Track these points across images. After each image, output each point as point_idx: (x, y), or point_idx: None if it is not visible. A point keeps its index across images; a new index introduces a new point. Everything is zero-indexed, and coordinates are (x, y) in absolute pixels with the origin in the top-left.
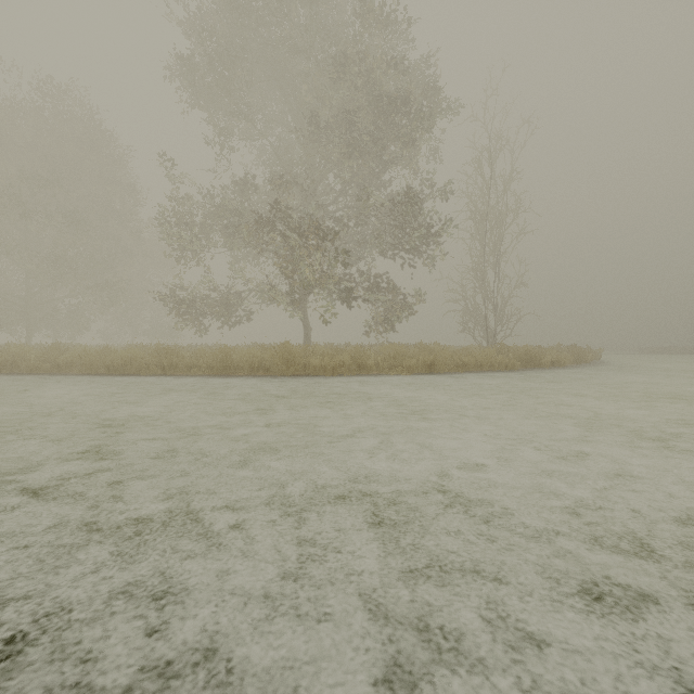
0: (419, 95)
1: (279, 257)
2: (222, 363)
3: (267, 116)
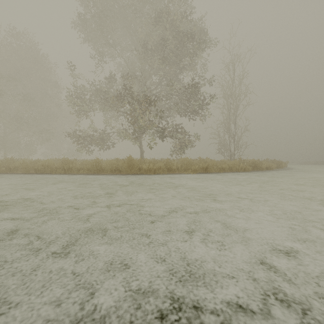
0: (198, 33)
1: (127, 114)
2: (96, 167)
3: (122, 46)
